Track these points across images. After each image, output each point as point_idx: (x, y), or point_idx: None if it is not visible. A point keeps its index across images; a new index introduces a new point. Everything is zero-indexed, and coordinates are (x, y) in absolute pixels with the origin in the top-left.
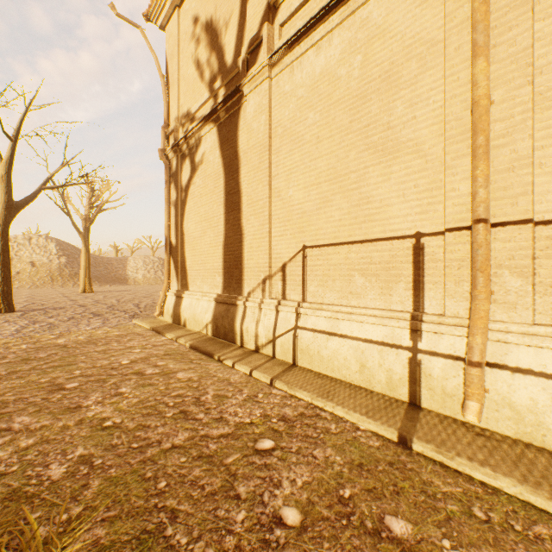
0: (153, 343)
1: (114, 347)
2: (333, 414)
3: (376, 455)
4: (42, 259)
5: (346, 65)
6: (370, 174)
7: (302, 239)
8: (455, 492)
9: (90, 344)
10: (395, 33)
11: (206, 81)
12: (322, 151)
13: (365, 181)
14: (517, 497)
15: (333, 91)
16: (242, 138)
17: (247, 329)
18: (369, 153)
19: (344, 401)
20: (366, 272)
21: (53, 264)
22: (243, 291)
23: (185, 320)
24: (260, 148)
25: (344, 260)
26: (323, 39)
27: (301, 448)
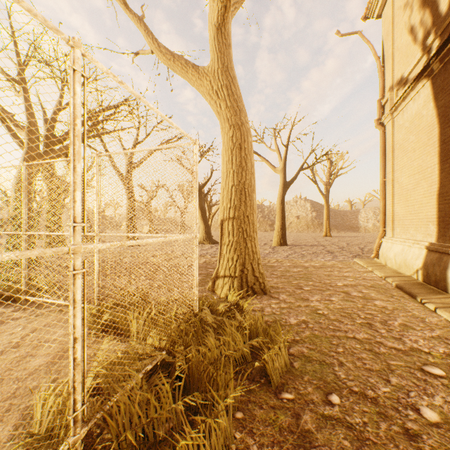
0: (364, 277)
1: (334, 274)
2: None
3: None
4: (302, 214)
5: None
6: None
7: None
8: None
9: (321, 269)
10: None
11: (418, 41)
12: None
13: None
14: None
15: None
16: None
17: None
18: None
19: None
20: None
21: (307, 217)
22: None
23: (396, 264)
24: None
25: None
26: None
27: None
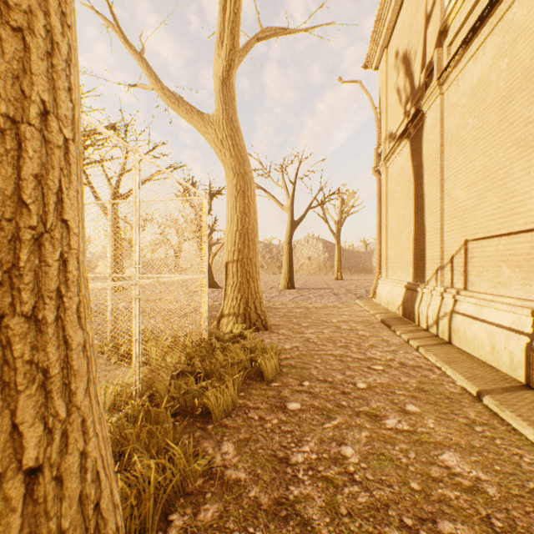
0: (358, 315)
1: (333, 313)
2: (444, 373)
3: (444, 393)
4: (314, 255)
5: (495, 70)
6: (514, 169)
7: (463, 233)
8: (477, 420)
9: (322, 310)
10: (533, 29)
11: (402, 104)
12: (477, 152)
13: (509, 176)
14: (533, 442)
15: (485, 96)
16: (424, 148)
17: (421, 311)
18: (513, 149)
19: (459, 368)
20: (510, 263)
21: (320, 258)
22: (425, 280)
23: (386, 302)
24: (434, 157)
25: (494, 252)
26: (478, 49)
27: (396, 374)
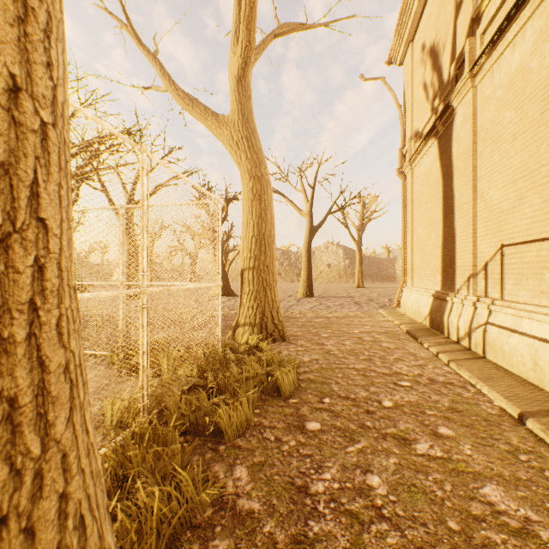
0: (381, 325)
1: (355, 323)
2: (479, 391)
3: (481, 414)
4: (334, 262)
5: (537, 56)
6: None
7: (499, 238)
8: (521, 447)
9: (343, 319)
10: None
11: (429, 100)
12: (516, 148)
13: None
14: None
15: (525, 86)
16: (454, 147)
17: (451, 322)
18: None
19: (497, 386)
20: None
21: (340, 265)
22: (455, 289)
23: (412, 312)
24: (465, 155)
25: (535, 257)
26: (516, 35)
27: (425, 392)
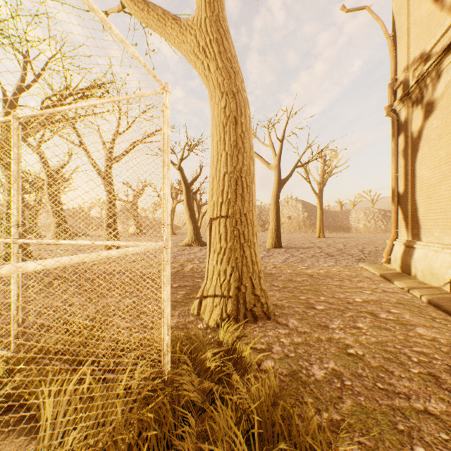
0: (382, 288)
1: (346, 284)
2: None
3: None
4: (293, 214)
5: None
6: None
7: None
8: None
9: (328, 278)
10: None
11: (447, 6)
12: None
13: None
14: None
15: None
16: None
17: None
18: None
19: None
20: None
21: (299, 217)
22: None
23: (416, 271)
24: None
25: None
26: None
27: None
